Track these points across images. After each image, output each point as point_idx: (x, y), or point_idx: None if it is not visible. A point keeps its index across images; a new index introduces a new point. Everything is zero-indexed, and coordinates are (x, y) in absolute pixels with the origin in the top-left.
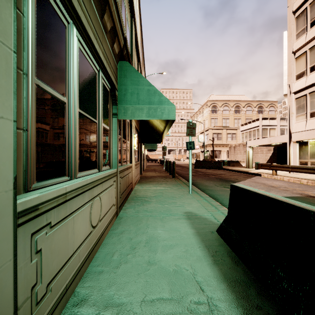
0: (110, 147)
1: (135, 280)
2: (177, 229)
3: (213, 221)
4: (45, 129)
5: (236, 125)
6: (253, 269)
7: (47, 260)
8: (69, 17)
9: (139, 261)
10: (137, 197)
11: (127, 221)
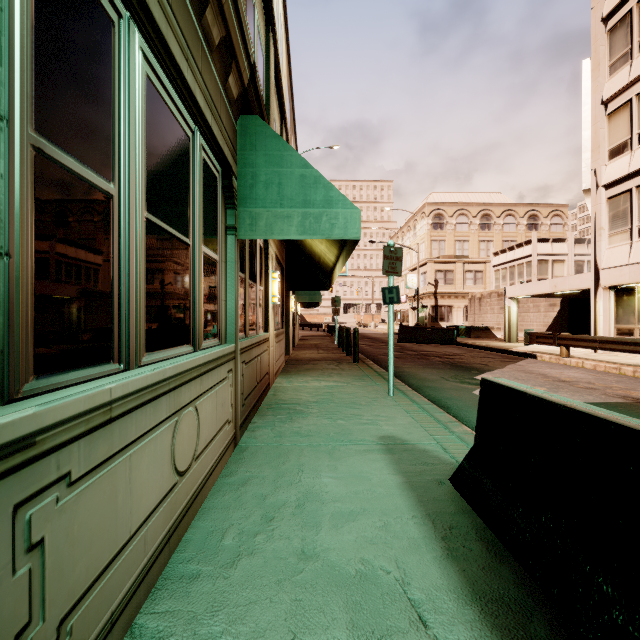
0: (219, 298)
1: (271, 596)
2: (364, 475)
3: (441, 456)
4: (58, 253)
5: (483, 254)
6: (538, 574)
7: (58, 562)
8: (121, 4)
9: (280, 550)
10: (278, 403)
11: (257, 456)
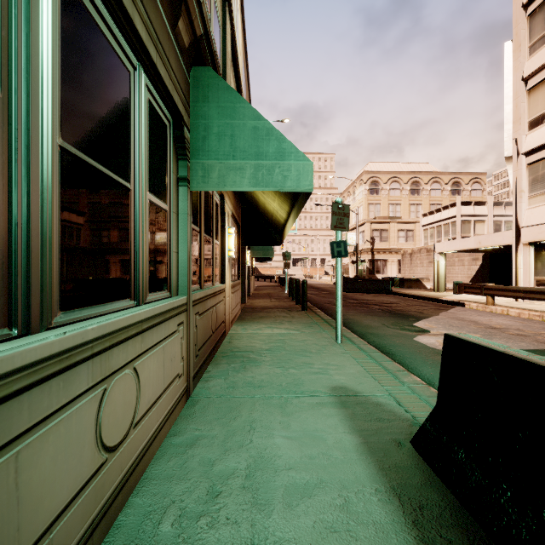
0: (170, 249)
1: None
2: (319, 434)
3: (396, 411)
4: None
5: (413, 215)
6: None
7: None
8: None
9: (225, 542)
10: (233, 350)
11: (209, 410)
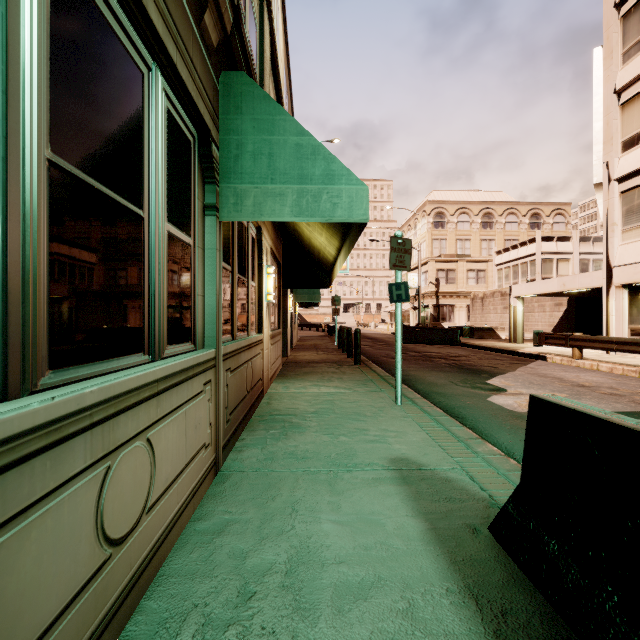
0: (194, 292)
1: None
2: (376, 518)
3: (469, 488)
4: None
5: (485, 253)
6: None
7: None
8: None
9: None
10: (272, 413)
11: (242, 488)
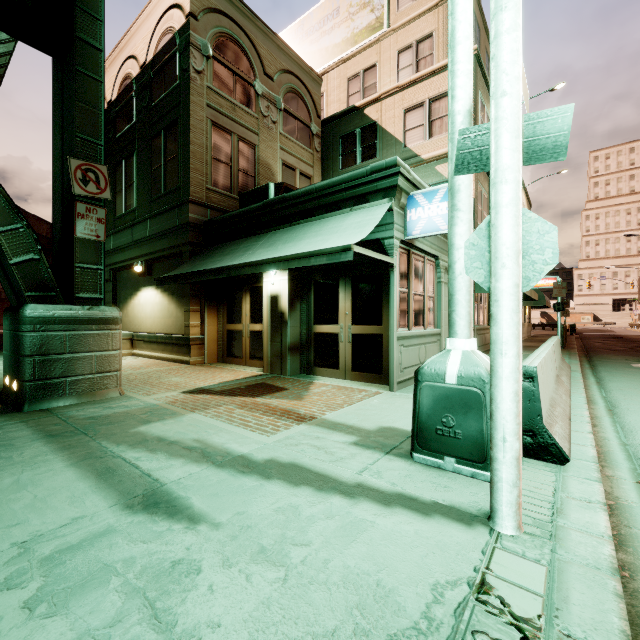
0: None
1: None
2: None
3: None
4: None
5: None
6: None
7: None
8: None
9: None
10: None
11: None
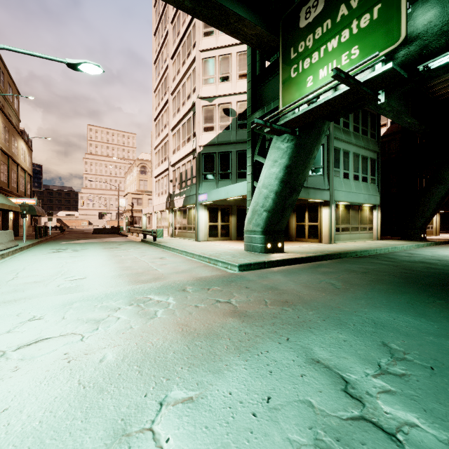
0: None
1: None
2: None
3: None
4: None
5: None
6: None
7: None
8: None
9: None
10: None
11: None
